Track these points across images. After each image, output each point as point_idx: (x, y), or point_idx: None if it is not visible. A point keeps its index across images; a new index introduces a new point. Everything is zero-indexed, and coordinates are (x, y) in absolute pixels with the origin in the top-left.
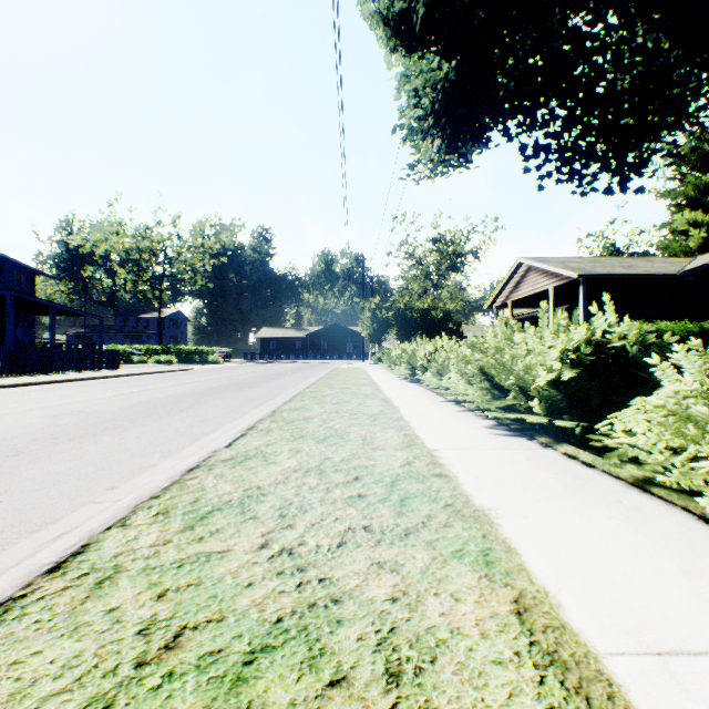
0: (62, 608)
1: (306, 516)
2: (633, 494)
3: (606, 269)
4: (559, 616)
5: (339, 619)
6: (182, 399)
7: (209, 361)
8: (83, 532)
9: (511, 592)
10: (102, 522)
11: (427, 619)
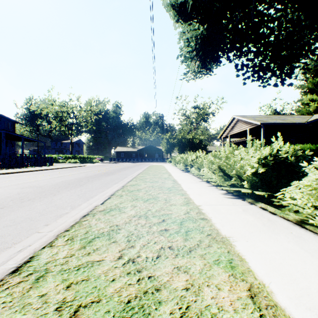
0: (17, 294)
1: (140, 241)
2: (297, 229)
3: (273, 121)
4: (273, 299)
5: (159, 301)
6: (81, 180)
7: (93, 162)
8: (31, 250)
9: (246, 284)
10: (40, 244)
11: (205, 301)
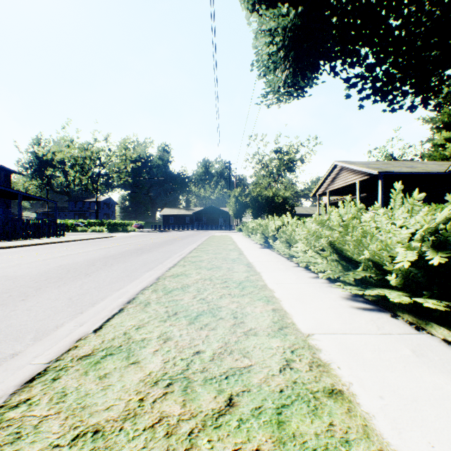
0: None
1: None
2: None
3: (396, 168)
4: None
5: None
6: (93, 263)
7: (128, 230)
8: None
9: None
10: None
11: None
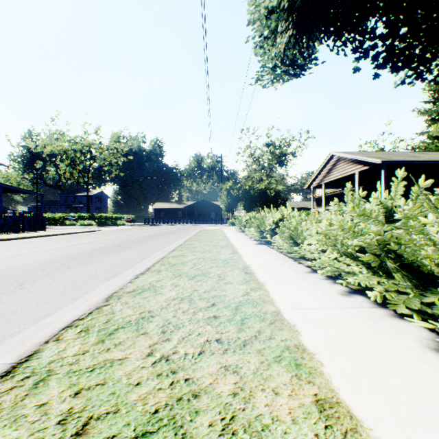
0: None
1: None
2: None
3: (399, 158)
4: None
5: None
6: (45, 265)
7: (118, 224)
8: None
9: None
10: None
11: None
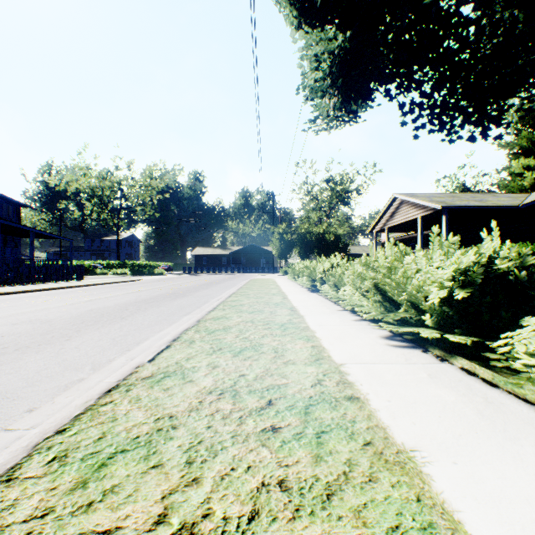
0: None
1: (215, 463)
2: None
3: (463, 202)
4: None
5: None
6: (125, 307)
7: (155, 273)
8: None
9: None
10: None
11: None
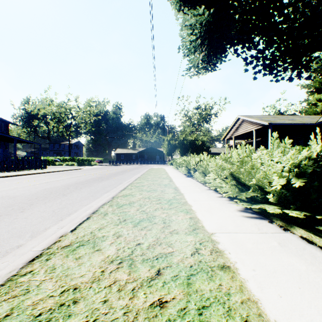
0: None
1: None
2: None
3: (281, 121)
4: None
5: None
6: (68, 187)
7: (92, 164)
8: None
9: None
10: None
11: None
